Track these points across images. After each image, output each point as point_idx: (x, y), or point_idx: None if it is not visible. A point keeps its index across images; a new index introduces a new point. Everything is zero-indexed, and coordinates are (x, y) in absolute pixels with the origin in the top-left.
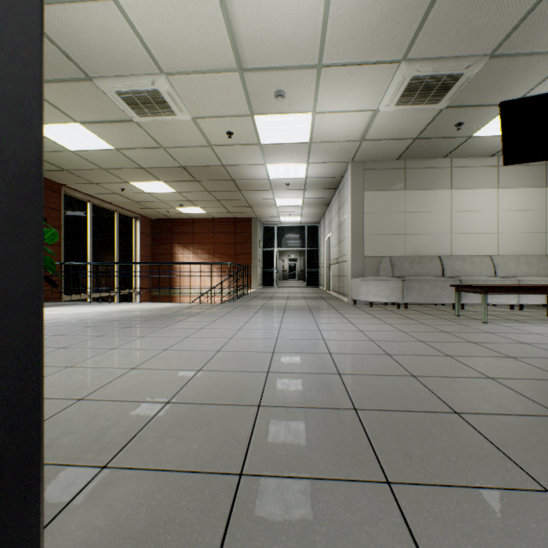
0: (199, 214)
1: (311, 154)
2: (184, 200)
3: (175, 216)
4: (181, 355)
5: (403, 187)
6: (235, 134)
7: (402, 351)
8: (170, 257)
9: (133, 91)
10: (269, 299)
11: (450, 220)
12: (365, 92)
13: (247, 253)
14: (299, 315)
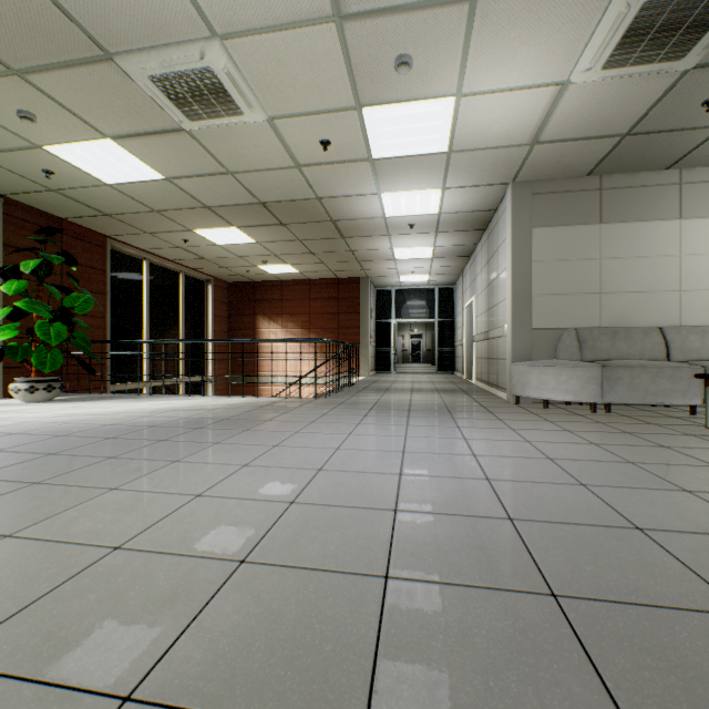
0: (290, 274)
1: (449, 173)
2: (268, 255)
3: (257, 277)
4: (222, 512)
5: (597, 219)
6: (334, 144)
7: (664, 519)
8: (252, 332)
9: (174, 73)
10: (384, 392)
11: (679, 269)
12: (550, 45)
13: (353, 327)
14: (433, 422)
